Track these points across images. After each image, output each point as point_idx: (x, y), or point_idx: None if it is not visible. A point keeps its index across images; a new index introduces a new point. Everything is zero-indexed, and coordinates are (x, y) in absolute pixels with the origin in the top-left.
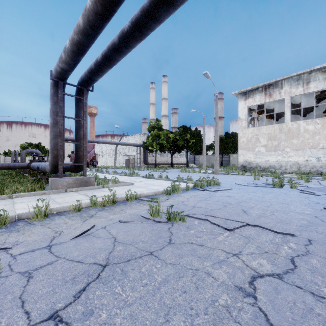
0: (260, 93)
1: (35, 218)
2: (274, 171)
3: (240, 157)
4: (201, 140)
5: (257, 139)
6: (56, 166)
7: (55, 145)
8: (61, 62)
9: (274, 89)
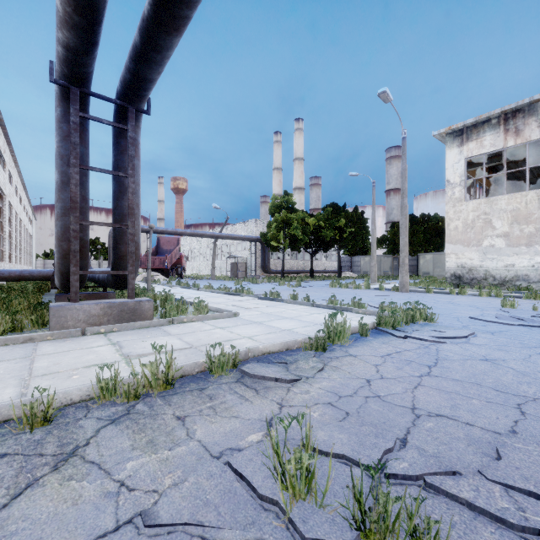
0: (494, 129)
1: None
2: (527, 287)
3: (449, 258)
4: (365, 229)
5: (488, 223)
6: (69, 276)
7: (66, 231)
8: (59, 25)
9: (526, 120)
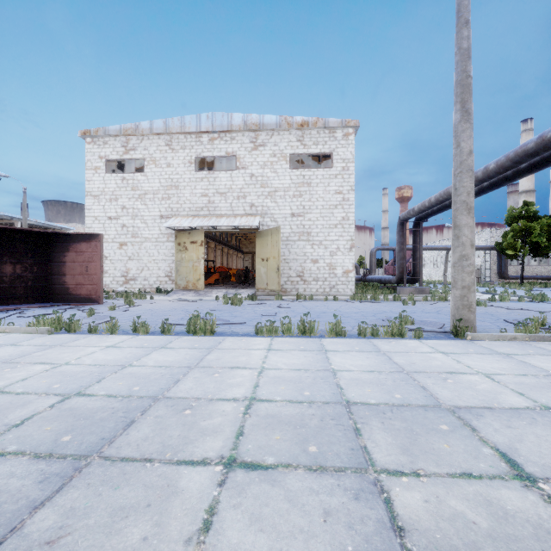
0: None
1: (408, 300)
2: None
3: None
4: None
5: None
6: (400, 279)
7: (400, 265)
8: (409, 215)
9: None
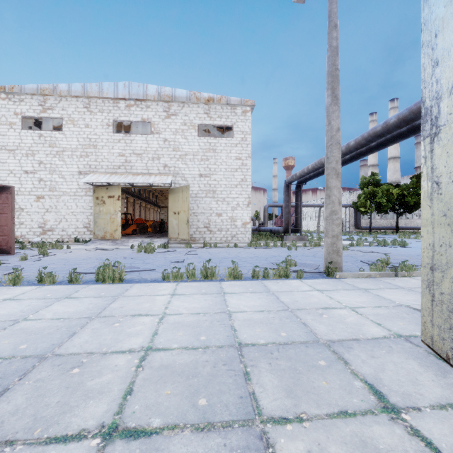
0: None
1: (292, 246)
2: None
3: None
4: None
5: None
6: (286, 229)
7: (286, 218)
8: (292, 179)
9: None
